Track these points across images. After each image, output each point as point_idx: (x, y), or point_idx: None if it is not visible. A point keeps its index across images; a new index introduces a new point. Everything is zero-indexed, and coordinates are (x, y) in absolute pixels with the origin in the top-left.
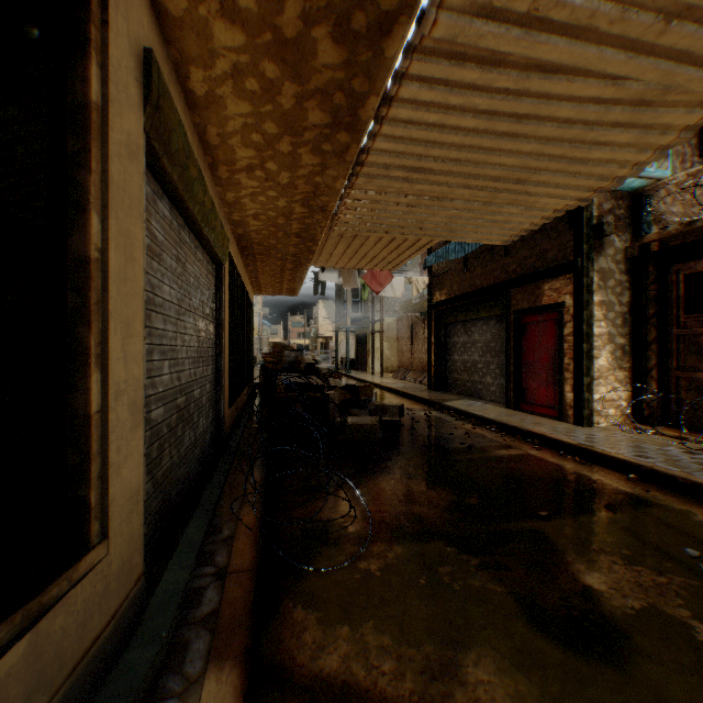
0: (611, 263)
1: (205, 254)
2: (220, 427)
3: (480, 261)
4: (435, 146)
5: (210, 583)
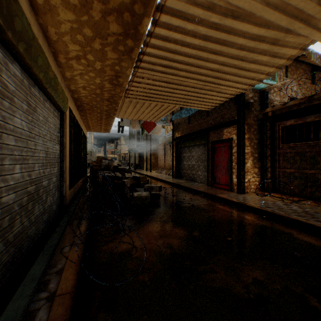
0: (252, 120)
1: (53, 105)
2: (63, 201)
3: (196, 119)
4: (178, 54)
5: (42, 305)
